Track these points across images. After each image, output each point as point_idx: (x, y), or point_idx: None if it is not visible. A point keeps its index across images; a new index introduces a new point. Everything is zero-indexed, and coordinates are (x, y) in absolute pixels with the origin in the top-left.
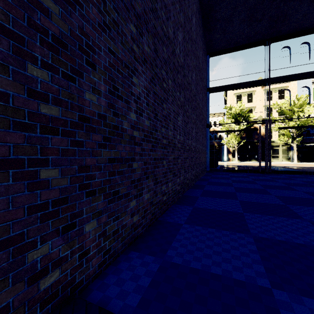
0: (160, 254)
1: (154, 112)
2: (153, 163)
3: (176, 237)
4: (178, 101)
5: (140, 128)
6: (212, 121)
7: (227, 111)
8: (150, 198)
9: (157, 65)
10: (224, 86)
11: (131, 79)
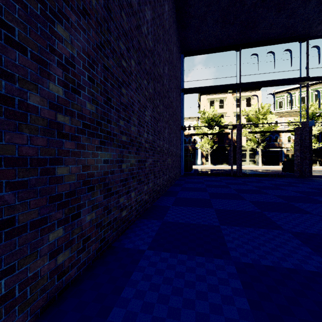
0: (96, 321)
1: (104, 95)
2: (103, 167)
3: (132, 277)
4: (145, 91)
5: (75, 112)
6: (186, 125)
7: (201, 115)
8: (97, 218)
9: (110, 30)
10: (198, 88)
11: (50, 26)
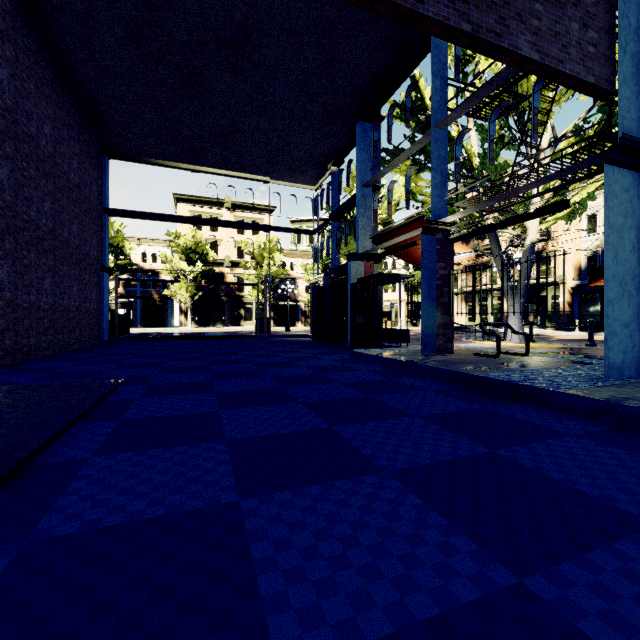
0: None
1: None
2: None
3: None
4: None
5: None
6: (148, 252)
7: (172, 240)
8: None
9: None
10: (132, 212)
11: None
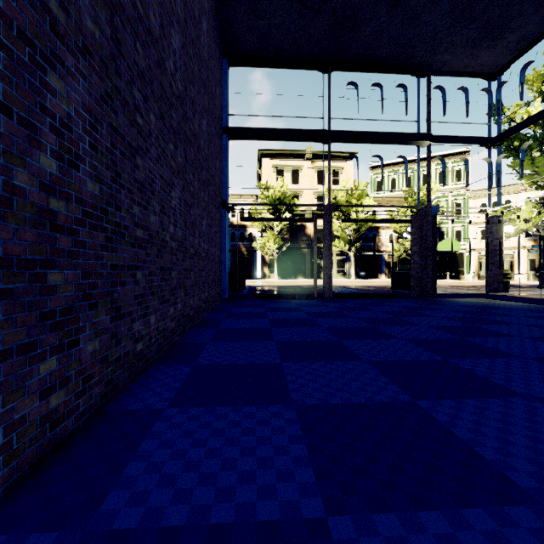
0: None
1: None
2: None
3: None
4: None
5: None
6: (237, 208)
7: (262, 191)
8: None
9: None
10: (256, 130)
11: None
